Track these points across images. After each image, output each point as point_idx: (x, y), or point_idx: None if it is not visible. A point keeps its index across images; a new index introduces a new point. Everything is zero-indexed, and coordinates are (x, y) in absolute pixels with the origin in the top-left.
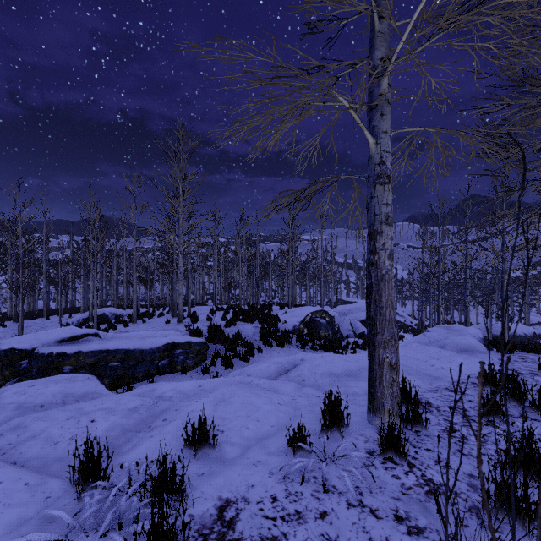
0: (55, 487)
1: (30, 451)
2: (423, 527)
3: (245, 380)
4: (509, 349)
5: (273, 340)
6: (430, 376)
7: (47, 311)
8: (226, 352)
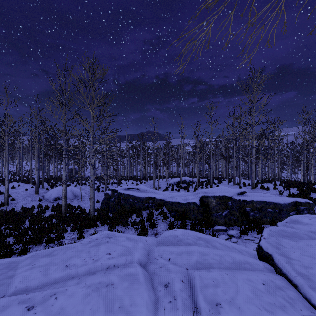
0: None
1: None
2: None
3: None
4: None
5: None
6: None
7: (149, 177)
8: None
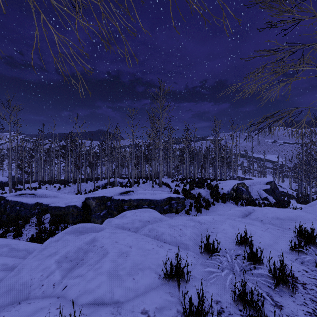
0: (192, 254)
1: (167, 239)
2: None
3: (231, 218)
4: None
5: (218, 198)
6: None
7: (83, 179)
8: (196, 203)
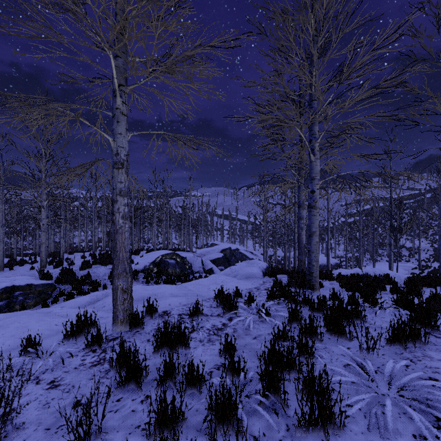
0: None
1: None
2: (62, 384)
3: (47, 311)
4: (274, 274)
5: None
6: (200, 296)
7: None
8: (70, 290)
